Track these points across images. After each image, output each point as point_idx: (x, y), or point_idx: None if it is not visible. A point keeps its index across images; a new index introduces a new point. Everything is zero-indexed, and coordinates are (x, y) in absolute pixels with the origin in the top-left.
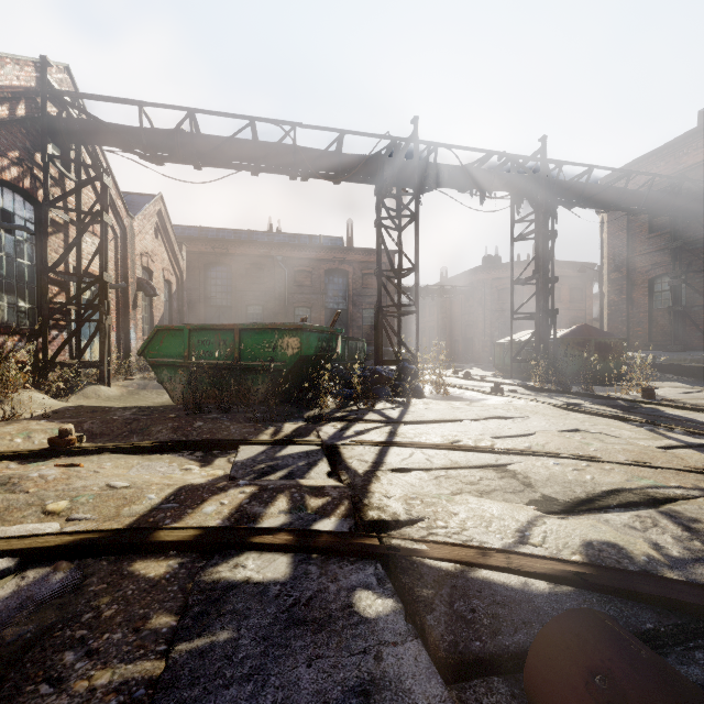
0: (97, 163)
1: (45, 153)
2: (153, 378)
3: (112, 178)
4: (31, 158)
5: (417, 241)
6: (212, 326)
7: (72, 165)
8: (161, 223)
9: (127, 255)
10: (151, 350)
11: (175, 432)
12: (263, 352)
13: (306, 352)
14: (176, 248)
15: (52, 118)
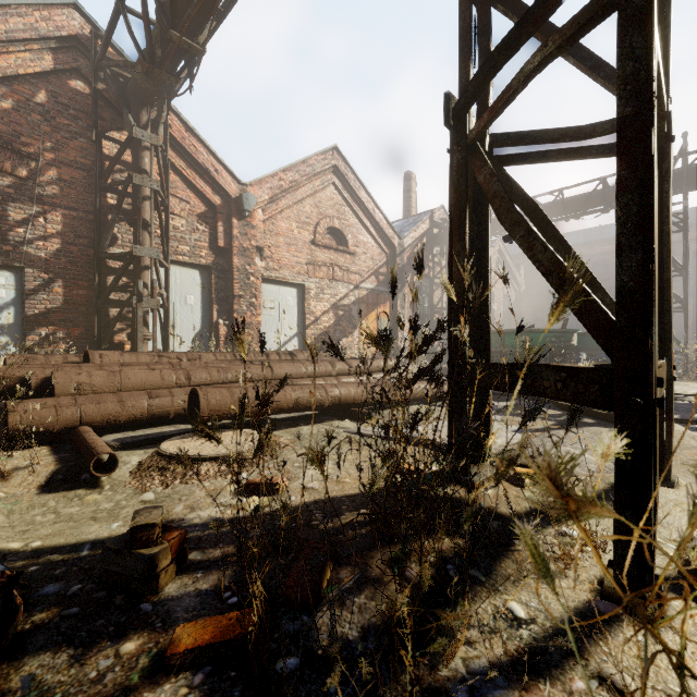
0: None
1: (433, 255)
2: None
3: None
4: (428, 259)
5: (684, 244)
6: (492, 331)
7: (444, 251)
8: (501, 257)
9: None
10: None
11: None
12: (513, 344)
13: (534, 344)
14: (514, 269)
15: (435, 236)
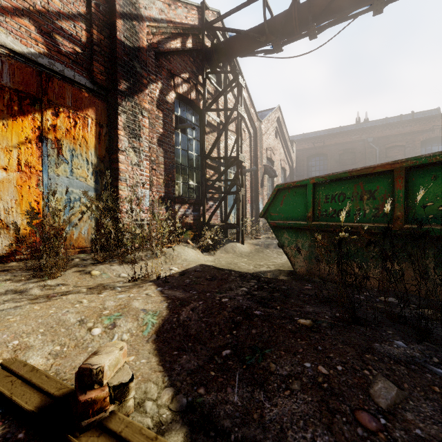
0: (234, 68)
1: (203, 72)
2: (274, 238)
3: (247, 93)
4: (196, 79)
5: None
6: (349, 172)
7: (222, 85)
8: (279, 127)
9: (257, 148)
10: (271, 212)
11: (328, 422)
12: None
13: None
14: (288, 144)
15: (209, 49)
